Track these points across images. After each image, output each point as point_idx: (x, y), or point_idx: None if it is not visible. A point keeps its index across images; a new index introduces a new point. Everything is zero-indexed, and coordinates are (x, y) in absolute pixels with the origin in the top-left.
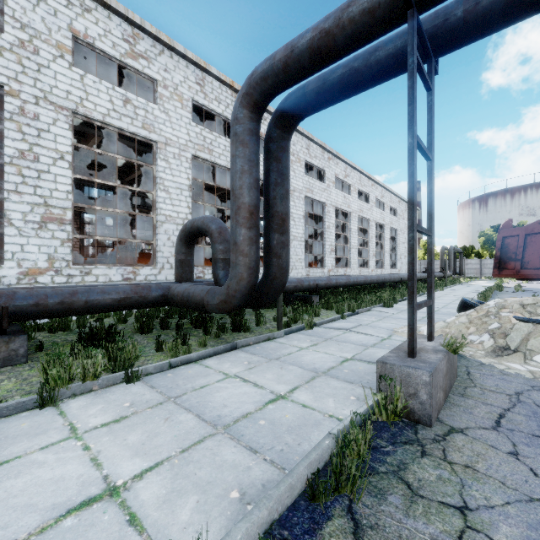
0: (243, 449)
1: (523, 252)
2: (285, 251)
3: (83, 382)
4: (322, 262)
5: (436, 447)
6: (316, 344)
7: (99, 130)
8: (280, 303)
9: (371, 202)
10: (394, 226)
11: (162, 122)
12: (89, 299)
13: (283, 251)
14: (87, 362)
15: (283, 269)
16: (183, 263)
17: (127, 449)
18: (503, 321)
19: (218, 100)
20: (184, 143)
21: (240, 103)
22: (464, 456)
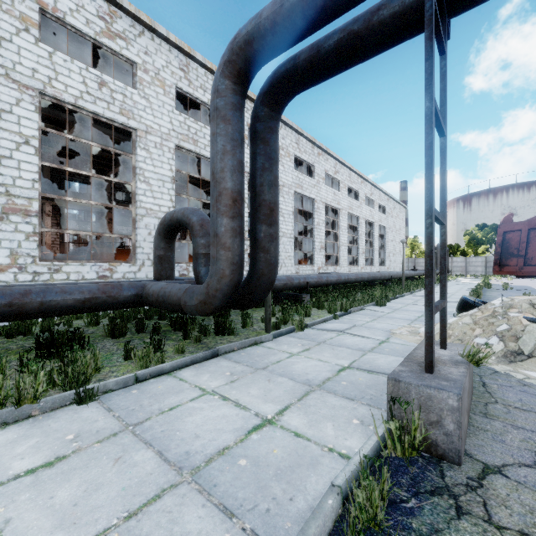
0: (214, 510)
1: (526, 248)
2: (274, 244)
3: (16, 407)
4: (312, 260)
5: (474, 499)
6: (308, 349)
7: (72, 114)
8: (268, 303)
9: (361, 200)
10: (383, 224)
11: (142, 109)
12: (46, 299)
13: (271, 245)
14: (24, 380)
15: (271, 265)
16: (162, 259)
17: (50, 515)
18: (512, 322)
19: (204, 88)
20: (166, 131)
21: (221, 72)
22: (514, 514)
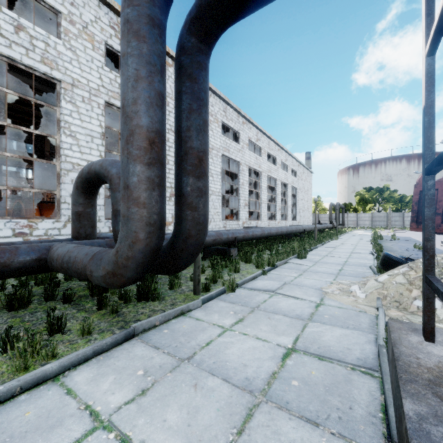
0: None
1: None
2: (203, 200)
3: None
4: (237, 215)
5: None
6: (242, 319)
7: None
8: (197, 263)
9: (278, 164)
10: (295, 185)
11: (68, 60)
12: None
13: (199, 201)
14: None
15: (199, 225)
16: (81, 216)
17: None
18: None
19: None
20: (95, 87)
21: None
22: None
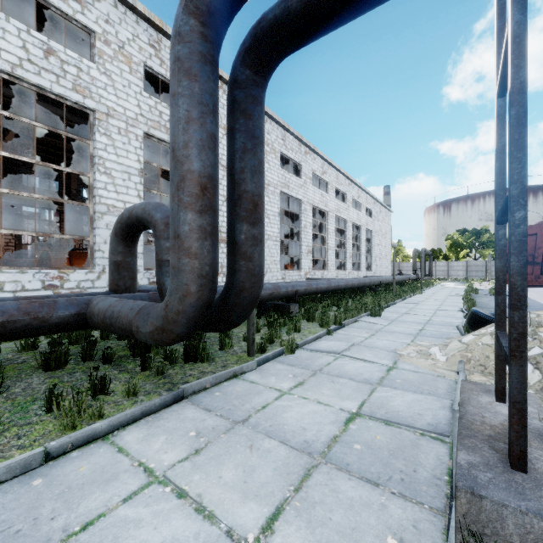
0: None
1: None
2: (258, 249)
3: None
4: (299, 264)
5: None
6: (302, 383)
7: (10, 87)
8: (251, 320)
9: (348, 202)
10: (369, 227)
11: (102, 87)
12: None
13: (254, 250)
14: None
15: (254, 276)
16: (120, 266)
17: None
18: None
19: None
20: (133, 116)
21: (183, 7)
22: None
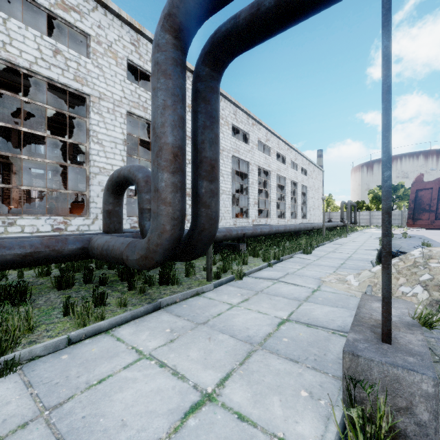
0: None
1: (437, 204)
2: (214, 200)
3: None
4: (247, 213)
5: None
6: (247, 299)
7: (28, 79)
8: (210, 254)
9: (287, 164)
10: (305, 184)
11: (95, 77)
12: None
13: (212, 201)
14: None
15: (212, 220)
16: (111, 213)
17: None
18: (434, 272)
19: None
20: (118, 98)
21: (161, 26)
22: None
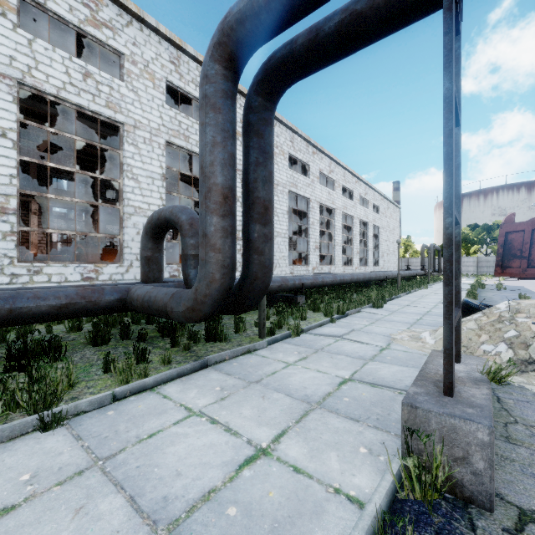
0: None
1: (530, 249)
2: (268, 245)
3: None
4: (307, 260)
5: None
6: (306, 358)
7: (55, 107)
8: (262, 307)
9: (355, 199)
10: (377, 224)
11: (130, 102)
12: (15, 306)
13: (265, 246)
14: None
15: (265, 268)
16: (150, 260)
17: None
18: (521, 328)
19: (196, 83)
20: (156, 126)
21: (210, 56)
22: None
